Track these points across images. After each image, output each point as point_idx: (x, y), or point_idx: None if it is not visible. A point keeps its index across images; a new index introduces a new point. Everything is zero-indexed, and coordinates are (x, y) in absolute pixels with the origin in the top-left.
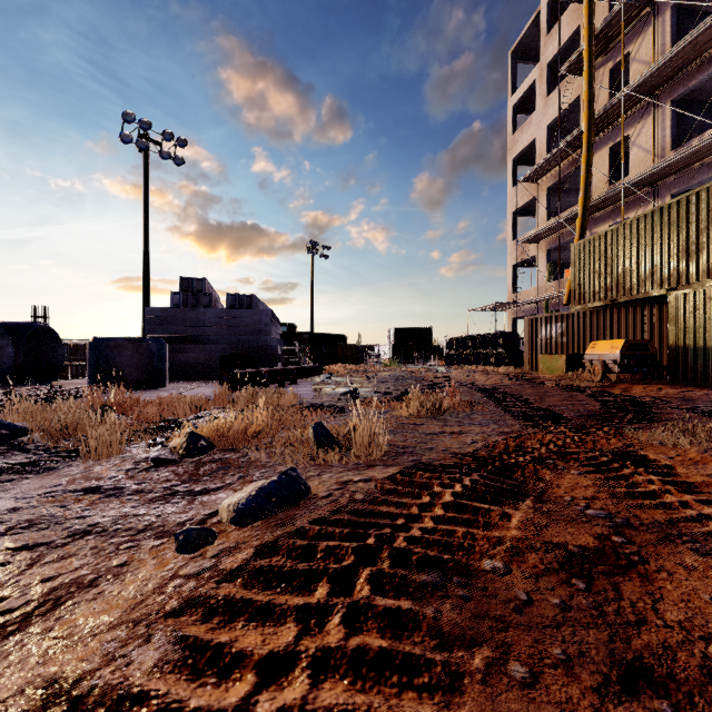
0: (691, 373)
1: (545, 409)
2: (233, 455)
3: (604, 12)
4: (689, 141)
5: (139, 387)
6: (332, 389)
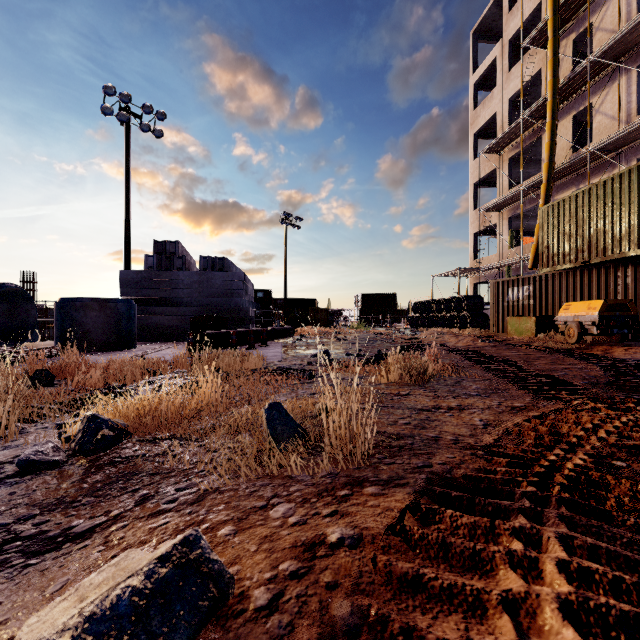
0: None
1: (546, 376)
2: (149, 450)
3: None
4: None
5: (106, 348)
6: (302, 351)
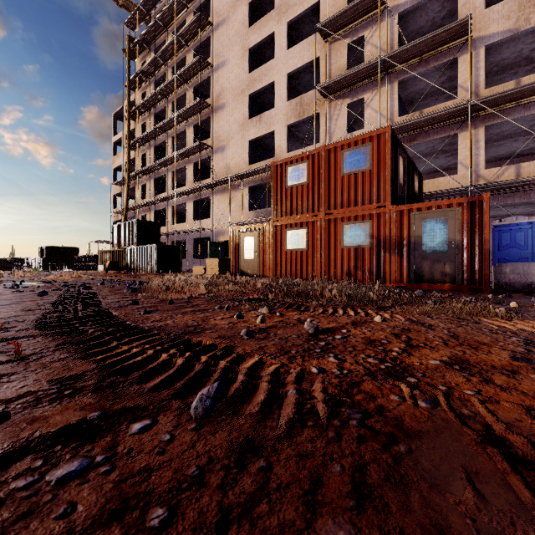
0: (129, 270)
1: None
2: None
3: (141, 131)
4: (157, 195)
5: None
6: None
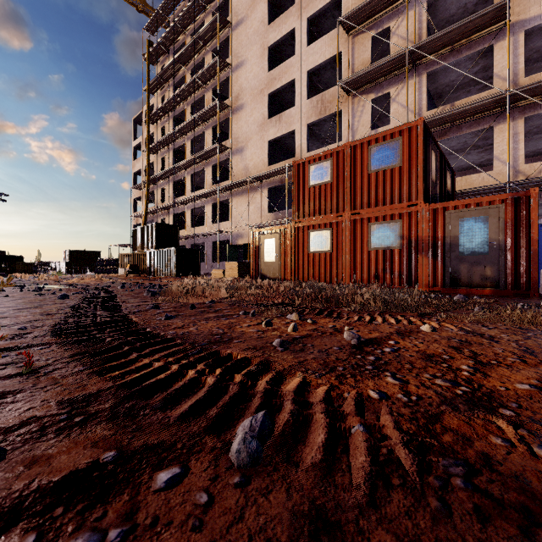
0: (149, 273)
1: None
2: None
3: (160, 135)
4: (176, 198)
5: None
6: None
